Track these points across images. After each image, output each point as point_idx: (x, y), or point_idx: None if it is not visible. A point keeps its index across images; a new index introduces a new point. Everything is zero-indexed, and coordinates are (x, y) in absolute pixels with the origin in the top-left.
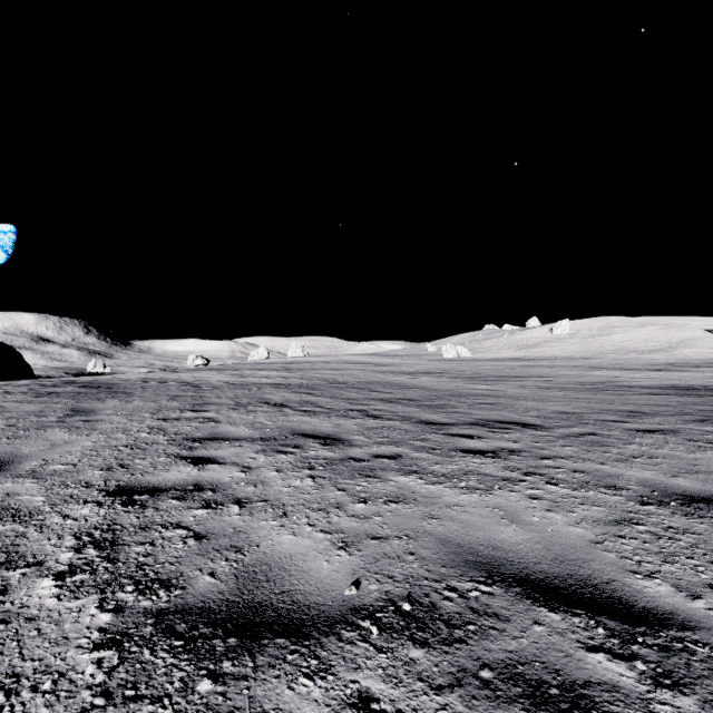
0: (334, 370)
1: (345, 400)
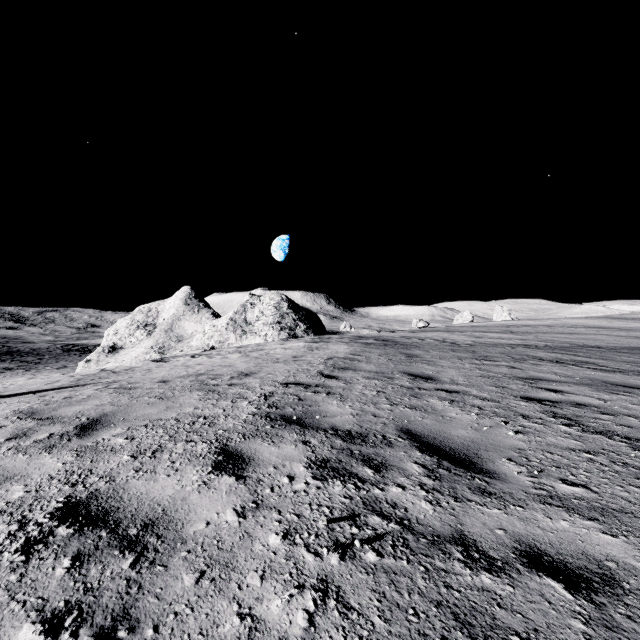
0: (567, 334)
1: (626, 363)
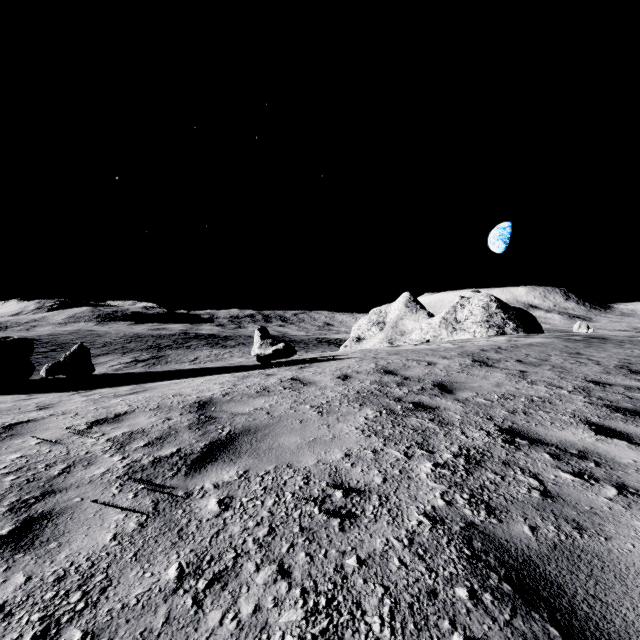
0: None
1: None
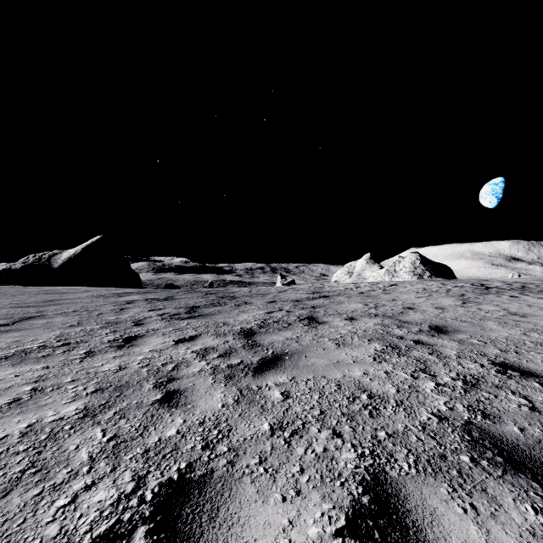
0: None
1: (506, 285)
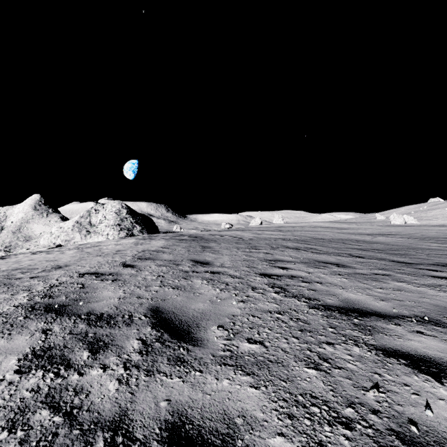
0: (310, 231)
1: (332, 248)
